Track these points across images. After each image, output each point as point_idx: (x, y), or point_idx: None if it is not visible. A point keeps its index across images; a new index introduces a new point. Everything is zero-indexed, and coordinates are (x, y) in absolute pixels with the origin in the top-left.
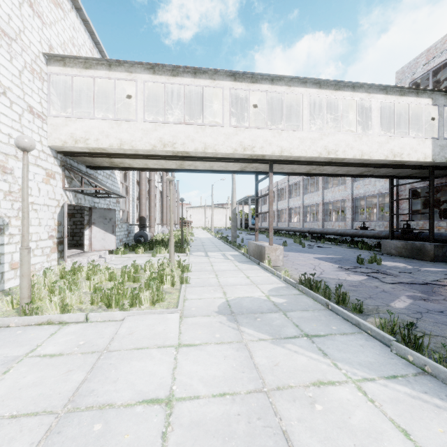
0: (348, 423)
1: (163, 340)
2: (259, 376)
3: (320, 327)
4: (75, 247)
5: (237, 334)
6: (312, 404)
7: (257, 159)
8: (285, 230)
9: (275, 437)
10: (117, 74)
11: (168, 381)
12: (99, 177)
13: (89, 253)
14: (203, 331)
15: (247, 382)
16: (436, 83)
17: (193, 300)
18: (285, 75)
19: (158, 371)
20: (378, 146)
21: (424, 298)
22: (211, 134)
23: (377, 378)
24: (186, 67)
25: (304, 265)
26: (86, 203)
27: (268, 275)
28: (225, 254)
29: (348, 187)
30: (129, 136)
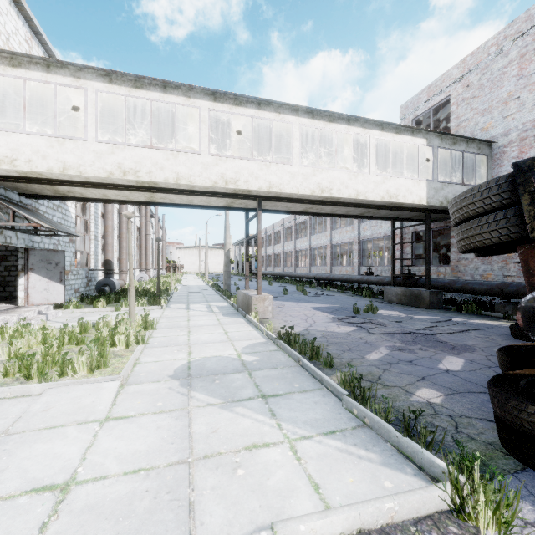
0: (264, 485)
1: (87, 415)
2: (189, 446)
3: (282, 386)
4: (5, 301)
5: (183, 401)
6: (235, 470)
7: (243, 194)
8: (290, 276)
9: (178, 510)
10: (59, 78)
11: (75, 463)
12: (41, 209)
13: (23, 308)
14: (144, 400)
15: (172, 454)
16: (439, 122)
17: (146, 364)
18: (273, 100)
19: (66, 453)
20: (374, 186)
21: (402, 348)
22: (185, 162)
23: (315, 435)
24: (153, 79)
25: (297, 317)
26: (19, 243)
27: (251, 329)
28: (211, 306)
29: (355, 228)
30: (76, 159)
